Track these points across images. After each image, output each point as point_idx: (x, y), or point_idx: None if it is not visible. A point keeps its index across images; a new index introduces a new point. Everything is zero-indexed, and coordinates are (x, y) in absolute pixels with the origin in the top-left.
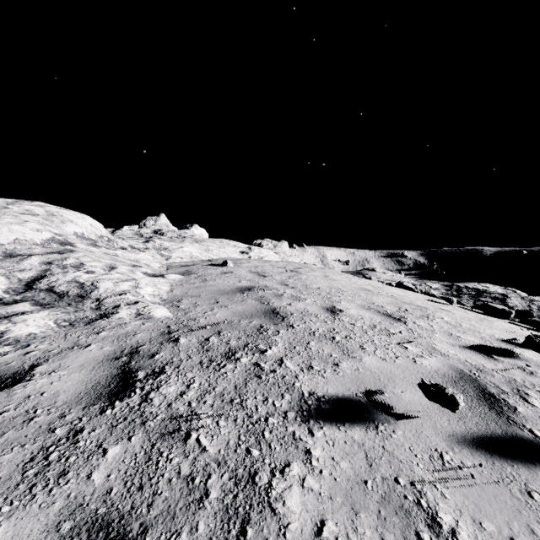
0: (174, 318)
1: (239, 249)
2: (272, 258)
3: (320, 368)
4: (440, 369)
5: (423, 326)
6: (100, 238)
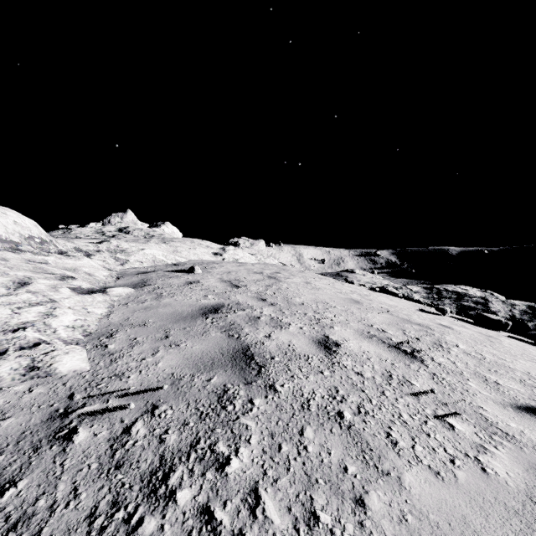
0: (88, 374)
1: (212, 250)
2: (248, 260)
3: (331, 518)
4: (530, 485)
5: (445, 364)
6: (28, 239)
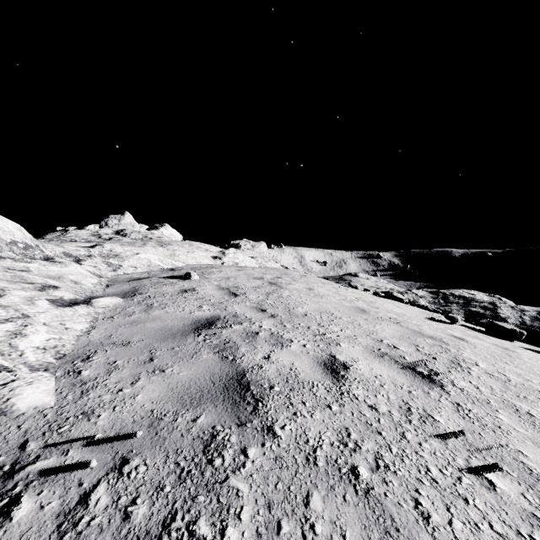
0: (51, 412)
1: (211, 253)
2: (249, 264)
3: None
4: None
5: (468, 390)
6: (10, 245)
